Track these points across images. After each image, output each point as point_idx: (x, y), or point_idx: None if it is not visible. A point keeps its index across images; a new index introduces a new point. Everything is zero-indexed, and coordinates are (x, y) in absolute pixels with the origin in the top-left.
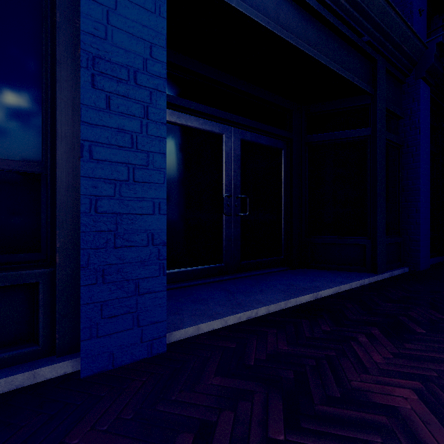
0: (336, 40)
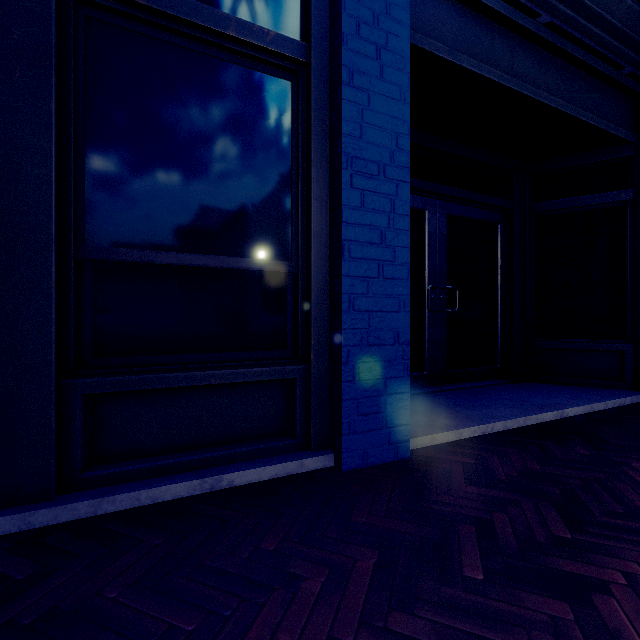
0: (585, 79)
